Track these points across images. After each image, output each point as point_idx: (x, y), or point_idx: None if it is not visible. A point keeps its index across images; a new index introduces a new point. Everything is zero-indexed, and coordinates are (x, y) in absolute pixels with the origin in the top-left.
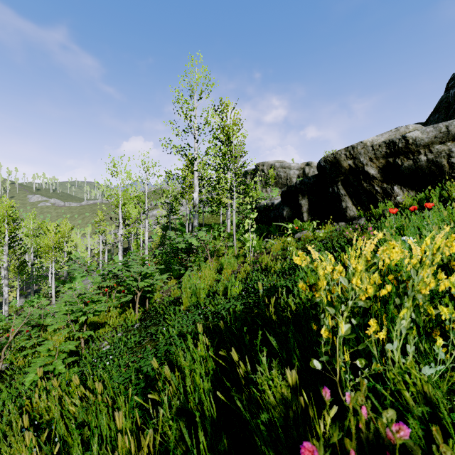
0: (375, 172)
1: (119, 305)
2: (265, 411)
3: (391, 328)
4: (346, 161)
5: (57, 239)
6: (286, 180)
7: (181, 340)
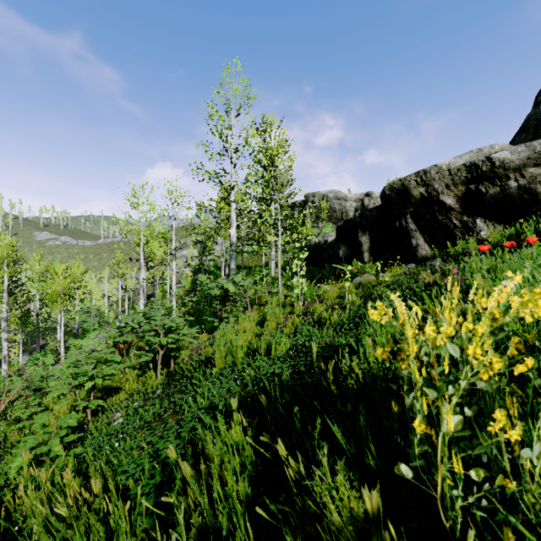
0: (452, 202)
1: (138, 365)
2: (326, 535)
3: (531, 426)
4: (417, 188)
5: (67, 285)
6: (341, 214)
7: (212, 415)
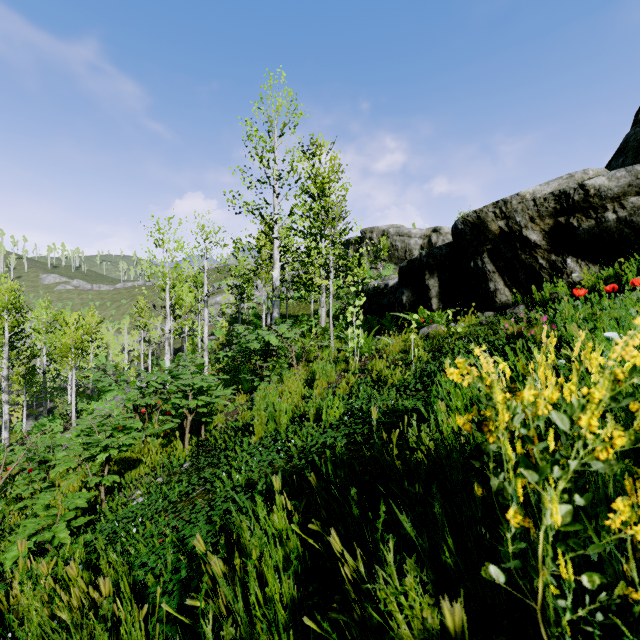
0: (538, 238)
1: (162, 433)
2: None
3: None
4: (495, 221)
5: (80, 337)
6: (404, 253)
7: (249, 495)
